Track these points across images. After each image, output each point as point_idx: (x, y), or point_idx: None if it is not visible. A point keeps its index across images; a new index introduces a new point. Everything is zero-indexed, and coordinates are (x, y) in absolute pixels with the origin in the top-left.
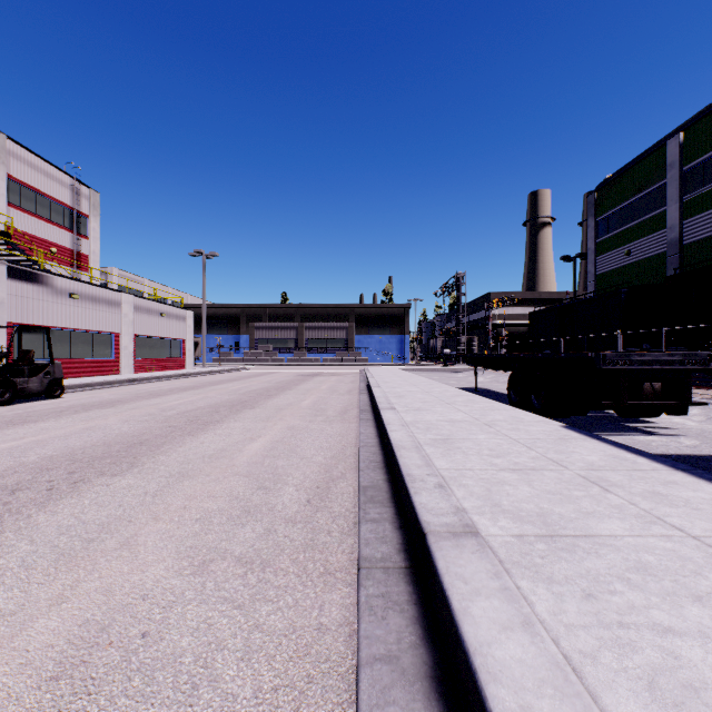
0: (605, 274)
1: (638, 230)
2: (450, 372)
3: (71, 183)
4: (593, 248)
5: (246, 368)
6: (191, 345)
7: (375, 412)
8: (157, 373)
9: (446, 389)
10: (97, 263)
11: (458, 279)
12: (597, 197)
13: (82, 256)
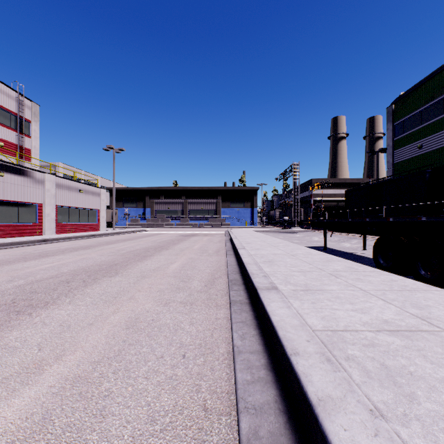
0: (401, 162)
1: (428, 129)
2: (288, 232)
3: (16, 96)
4: (391, 144)
5: (145, 230)
6: (105, 213)
7: (247, 285)
8: (73, 234)
9: (308, 252)
10: (37, 155)
11: (294, 168)
12: (395, 108)
13: (26, 149)
